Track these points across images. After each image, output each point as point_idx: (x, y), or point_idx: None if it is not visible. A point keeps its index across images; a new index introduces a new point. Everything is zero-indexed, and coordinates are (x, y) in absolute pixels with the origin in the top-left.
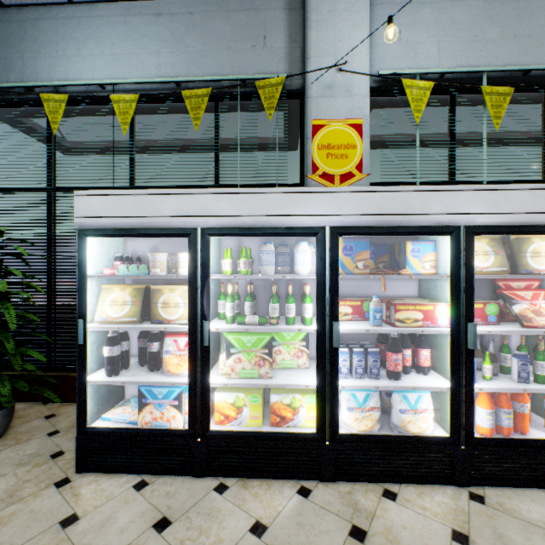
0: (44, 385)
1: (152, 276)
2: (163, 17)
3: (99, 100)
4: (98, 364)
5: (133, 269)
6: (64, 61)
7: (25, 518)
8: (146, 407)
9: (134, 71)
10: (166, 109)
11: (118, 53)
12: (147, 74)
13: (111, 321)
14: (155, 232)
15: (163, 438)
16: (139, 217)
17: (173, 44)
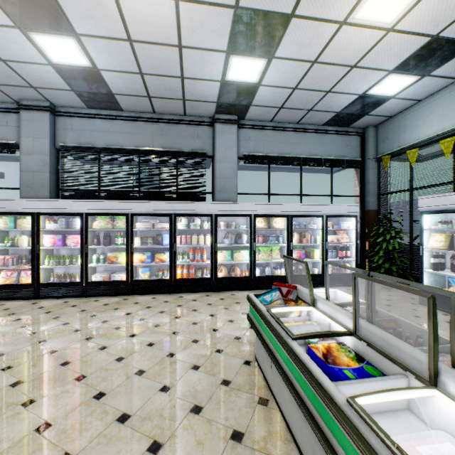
0: (407, 278)
1: (452, 229)
2: None
3: (434, 141)
4: (429, 266)
5: (444, 227)
6: (416, 130)
7: (401, 304)
8: (450, 287)
9: (454, 120)
10: None
11: (445, 114)
12: None
13: (434, 248)
14: (453, 211)
15: None
16: (445, 205)
17: None
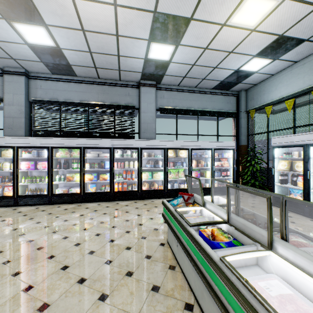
0: (265, 189)
1: (291, 158)
2: (305, 64)
3: (282, 101)
4: (278, 181)
5: (287, 156)
6: (271, 93)
7: (260, 206)
8: (290, 194)
9: (294, 88)
10: (309, 93)
11: (288, 84)
12: (299, 87)
13: (281, 170)
14: (292, 146)
15: (294, 202)
16: (287, 142)
17: (309, 72)
